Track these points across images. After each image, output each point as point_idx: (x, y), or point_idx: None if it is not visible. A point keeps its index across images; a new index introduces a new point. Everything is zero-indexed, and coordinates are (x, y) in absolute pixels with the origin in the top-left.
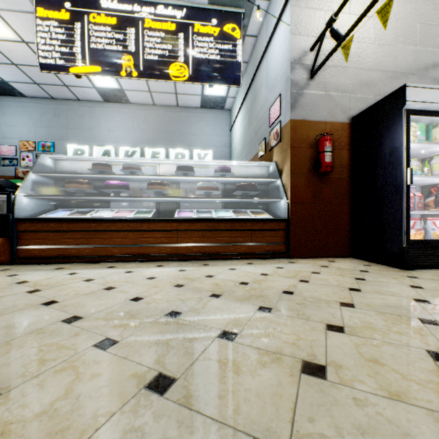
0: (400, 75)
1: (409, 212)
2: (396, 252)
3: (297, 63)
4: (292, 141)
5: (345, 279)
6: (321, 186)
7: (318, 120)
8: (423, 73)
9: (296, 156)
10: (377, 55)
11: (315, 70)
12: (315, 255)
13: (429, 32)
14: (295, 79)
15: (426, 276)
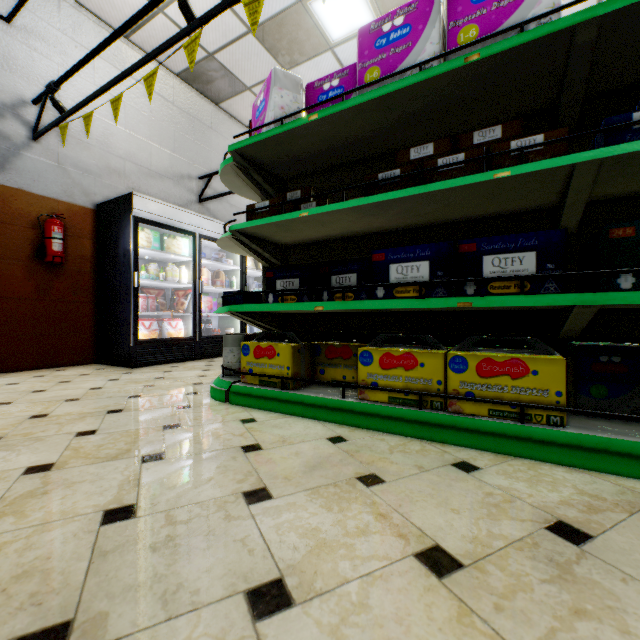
0: (157, 175)
1: (138, 314)
2: (128, 353)
3: (10, 111)
4: (0, 214)
5: (45, 384)
6: (52, 279)
7: (47, 195)
8: (180, 181)
9: (8, 236)
10: (131, 145)
11: (38, 132)
12: (42, 366)
13: (186, 144)
14: (6, 131)
15: (144, 370)
